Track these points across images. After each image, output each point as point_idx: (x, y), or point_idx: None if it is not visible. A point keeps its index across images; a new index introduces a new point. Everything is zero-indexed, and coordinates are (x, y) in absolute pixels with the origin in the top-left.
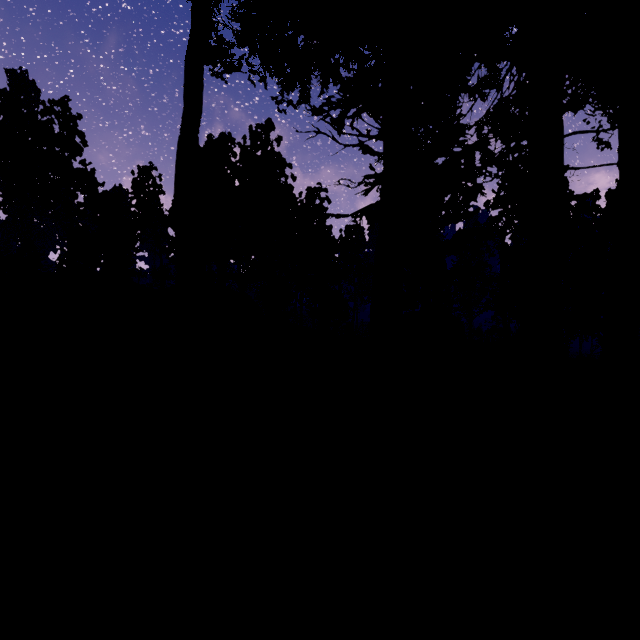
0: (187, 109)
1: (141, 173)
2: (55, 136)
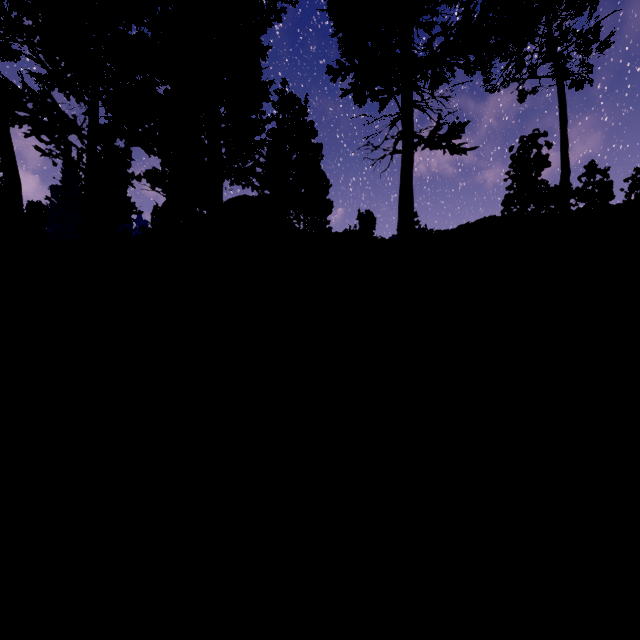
0: None
1: None
2: None
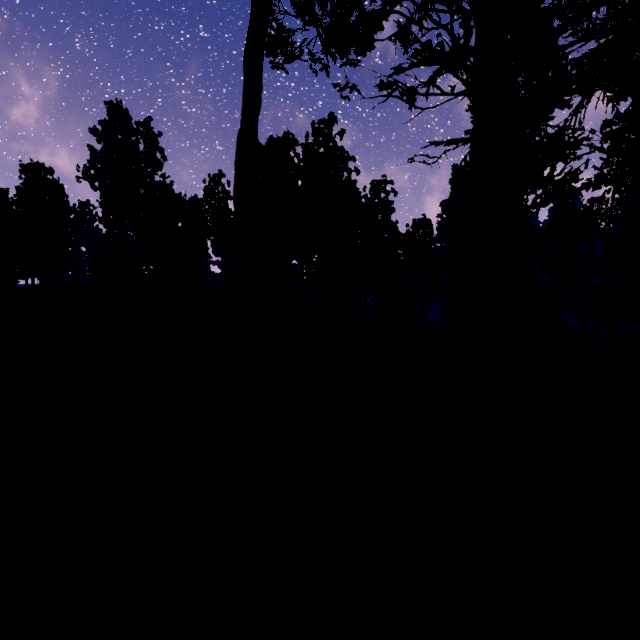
0: (246, 101)
1: (211, 181)
2: (140, 154)
